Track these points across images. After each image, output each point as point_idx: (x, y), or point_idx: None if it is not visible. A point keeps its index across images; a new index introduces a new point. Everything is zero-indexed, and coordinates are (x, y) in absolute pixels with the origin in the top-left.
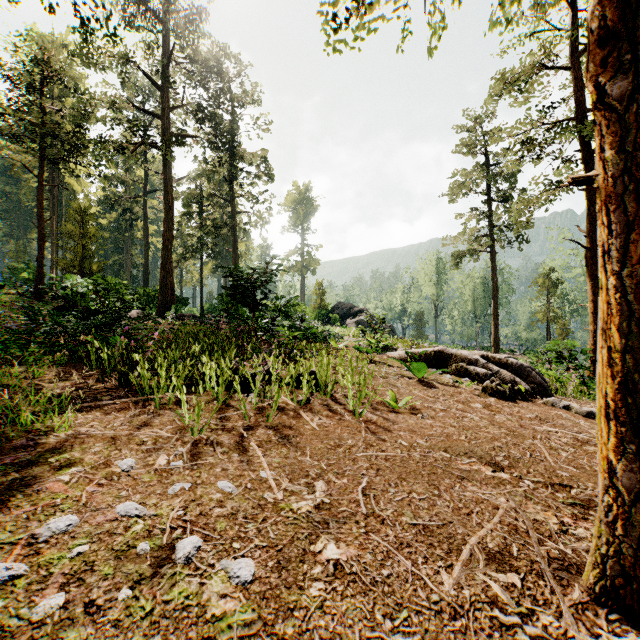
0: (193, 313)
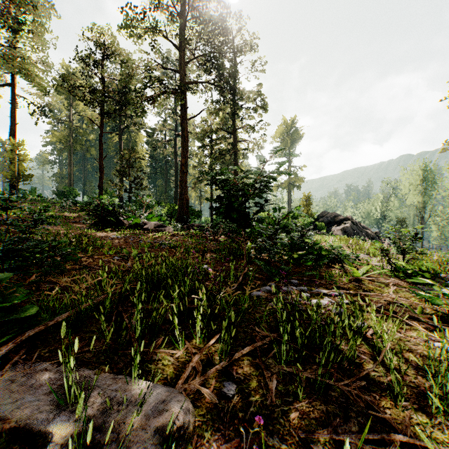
0: (208, 221)
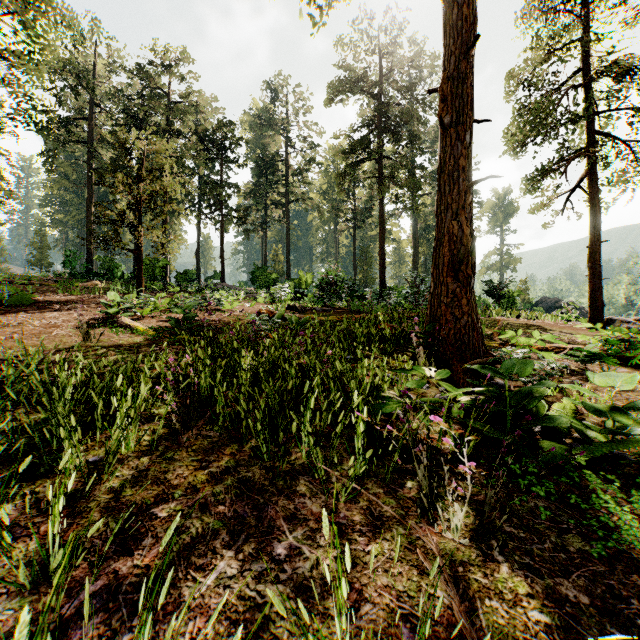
0: None
